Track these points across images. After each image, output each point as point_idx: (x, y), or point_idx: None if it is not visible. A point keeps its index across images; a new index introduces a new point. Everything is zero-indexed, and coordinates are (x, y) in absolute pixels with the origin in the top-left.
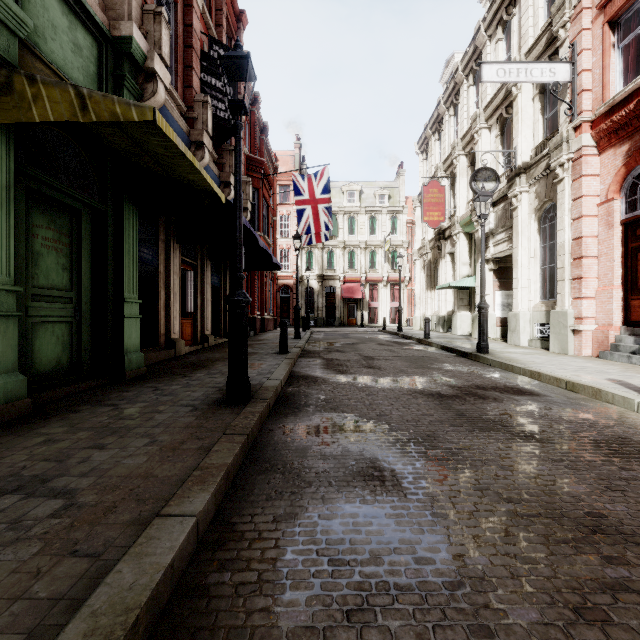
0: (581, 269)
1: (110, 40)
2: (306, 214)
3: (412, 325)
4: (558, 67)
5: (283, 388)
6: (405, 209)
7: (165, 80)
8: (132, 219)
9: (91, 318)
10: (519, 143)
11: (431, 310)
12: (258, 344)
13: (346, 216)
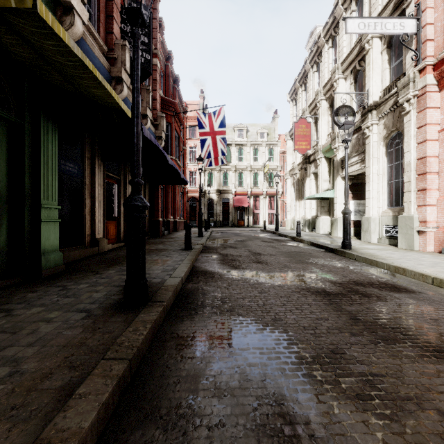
0: (425, 182)
1: None
2: (207, 143)
3: (284, 226)
4: (406, 22)
5: (184, 284)
6: (279, 143)
7: (83, 16)
8: (50, 134)
9: (8, 222)
10: (371, 86)
11: (299, 215)
12: (169, 241)
13: (237, 148)
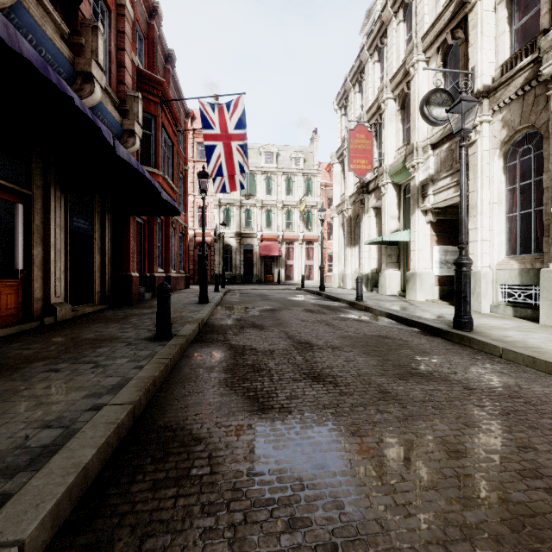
0: None
1: None
2: (217, 152)
3: (325, 282)
4: None
5: None
6: (319, 172)
7: None
8: None
9: None
10: (478, 62)
11: (351, 268)
12: (140, 315)
13: (263, 176)
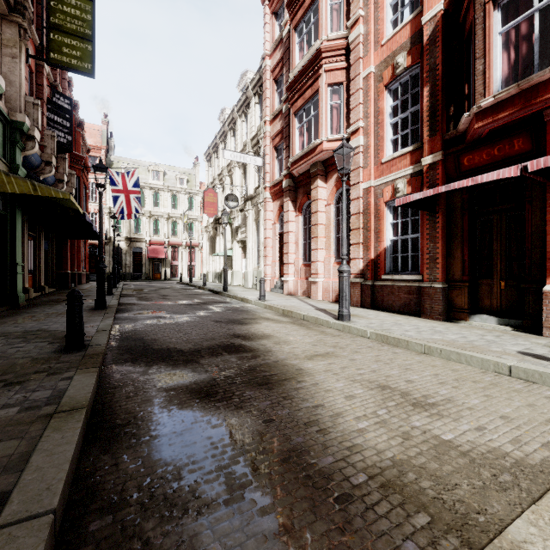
0: (266, 252)
1: (9, 121)
2: (120, 200)
3: None
4: (257, 159)
5: (118, 307)
6: (200, 192)
7: (38, 138)
8: (19, 218)
9: None
10: (248, 184)
11: (213, 268)
12: (86, 291)
13: (152, 191)
